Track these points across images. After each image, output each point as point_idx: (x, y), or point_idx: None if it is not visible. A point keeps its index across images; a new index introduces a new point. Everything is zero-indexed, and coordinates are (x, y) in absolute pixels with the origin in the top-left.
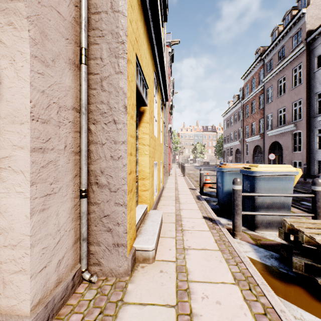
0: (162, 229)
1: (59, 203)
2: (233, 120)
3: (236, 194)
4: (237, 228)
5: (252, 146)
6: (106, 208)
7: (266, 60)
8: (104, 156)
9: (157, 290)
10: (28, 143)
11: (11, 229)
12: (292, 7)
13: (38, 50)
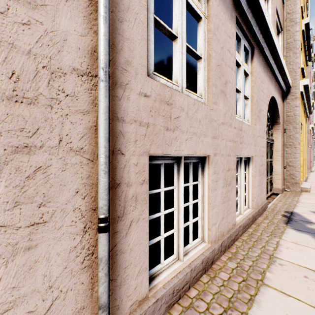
0: (311, 189)
1: (282, 168)
2: None
3: None
4: None
5: None
6: (291, 172)
7: None
8: (291, 157)
9: (312, 195)
10: (280, 155)
11: (276, 171)
12: None
13: (281, 137)
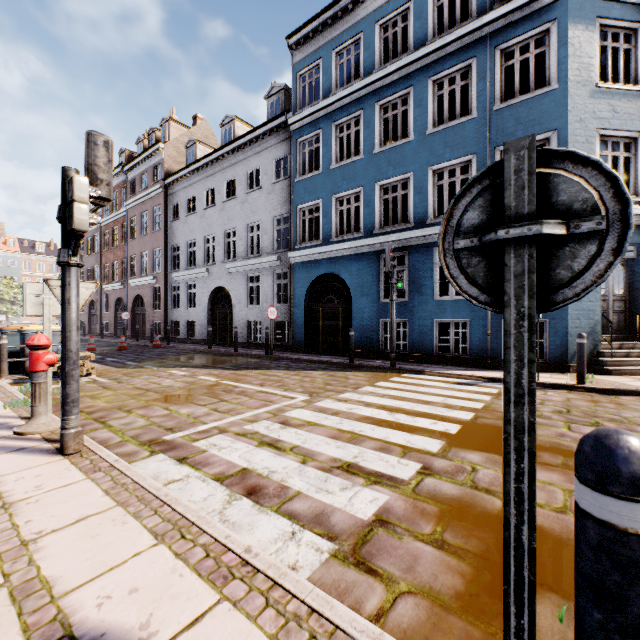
0: None
1: None
2: (86, 248)
3: (3, 347)
4: (4, 371)
5: (114, 298)
6: None
7: (130, 176)
8: None
9: None
10: None
11: None
12: (156, 128)
13: None
